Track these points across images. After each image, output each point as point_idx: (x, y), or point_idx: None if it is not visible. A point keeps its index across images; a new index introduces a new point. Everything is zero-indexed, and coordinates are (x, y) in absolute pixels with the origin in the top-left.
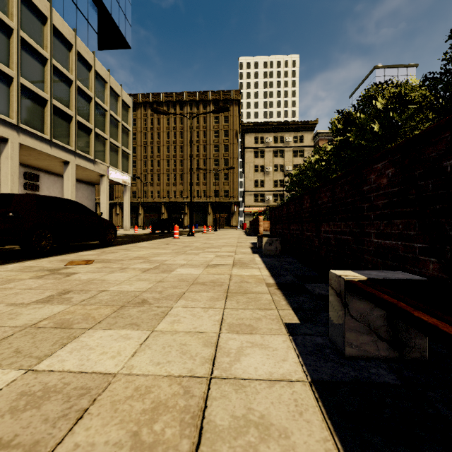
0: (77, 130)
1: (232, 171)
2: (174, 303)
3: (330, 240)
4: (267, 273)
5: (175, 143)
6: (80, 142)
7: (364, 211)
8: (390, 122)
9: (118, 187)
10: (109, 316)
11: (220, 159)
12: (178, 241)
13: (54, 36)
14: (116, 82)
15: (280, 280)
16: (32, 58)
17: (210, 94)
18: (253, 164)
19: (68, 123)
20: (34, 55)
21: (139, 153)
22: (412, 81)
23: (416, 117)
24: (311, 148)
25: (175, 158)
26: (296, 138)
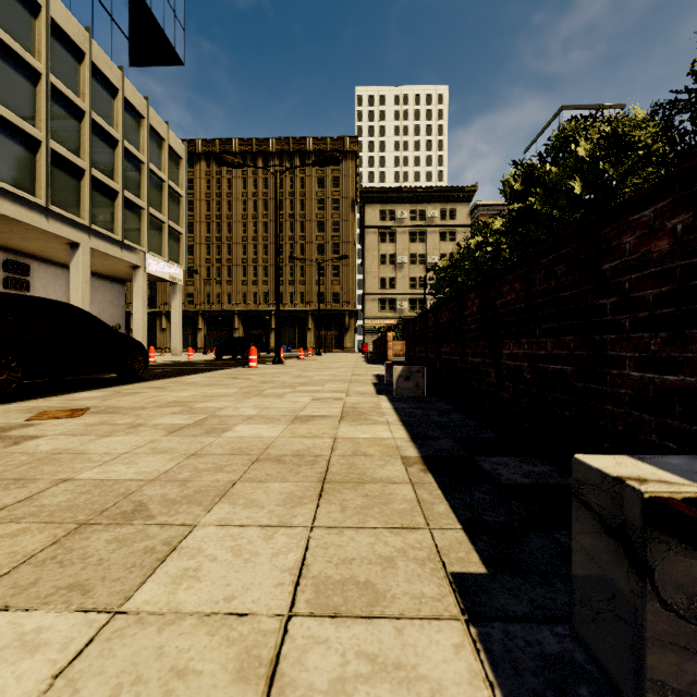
0: (92, 192)
1: (345, 264)
2: (204, 513)
3: (521, 372)
4: (403, 434)
5: (256, 217)
6: (97, 212)
7: (606, 313)
8: (599, 180)
9: (164, 287)
10: (30, 560)
11: (327, 245)
12: (254, 372)
13: (52, 37)
14: (159, 118)
15: (428, 450)
16: (15, 72)
17: (310, 143)
18: (378, 253)
19: (77, 180)
20: (17, 66)
21: (198, 233)
22: (635, 113)
23: (642, 171)
24: (466, 229)
25: (256, 242)
26: (444, 213)
